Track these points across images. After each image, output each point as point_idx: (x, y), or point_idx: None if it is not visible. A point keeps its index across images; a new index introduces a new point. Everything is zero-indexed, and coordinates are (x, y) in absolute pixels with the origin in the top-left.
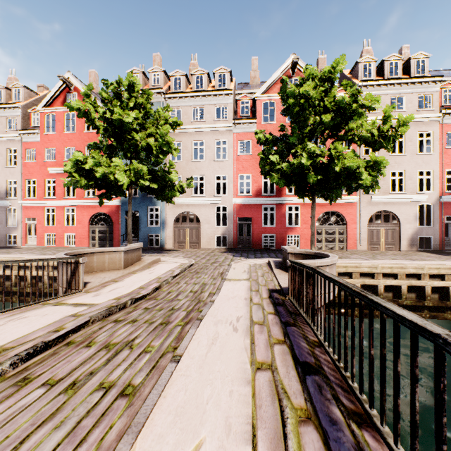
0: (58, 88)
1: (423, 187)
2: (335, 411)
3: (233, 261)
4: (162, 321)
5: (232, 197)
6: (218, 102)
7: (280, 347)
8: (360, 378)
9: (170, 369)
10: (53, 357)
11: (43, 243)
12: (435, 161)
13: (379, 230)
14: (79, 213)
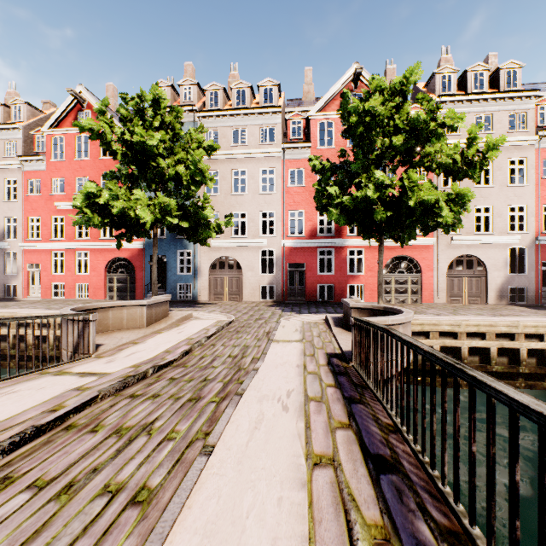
0: (68, 105)
1: (515, 226)
2: (423, 529)
3: (282, 317)
4: (191, 396)
5: (281, 239)
6: (264, 122)
7: (343, 432)
8: (455, 482)
9: (199, 466)
10: (46, 447)
11: (49, 295)
12: (529, 194)
13: (461, 279)
14: (93, 258)
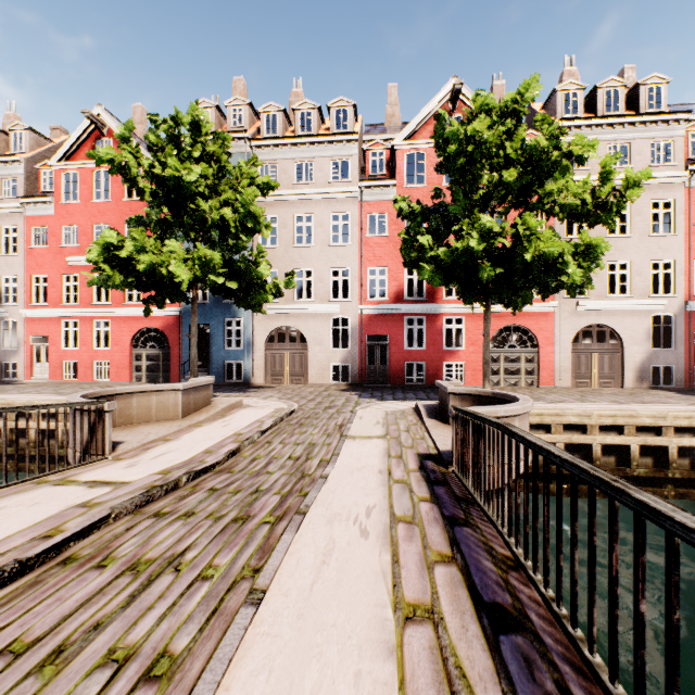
0: (83, 131)
1: (660, 288)
2: None
3: (359, 404)
4: (237, 515)
5: (358, 303)
6: (336, 153)
7: (445, 569)
8: (611, 652)
9: (243, 622)
10: (32, 591)
11: (59, 376)
12: (678, 245)
13: (589, 356)
14: (115, 328)
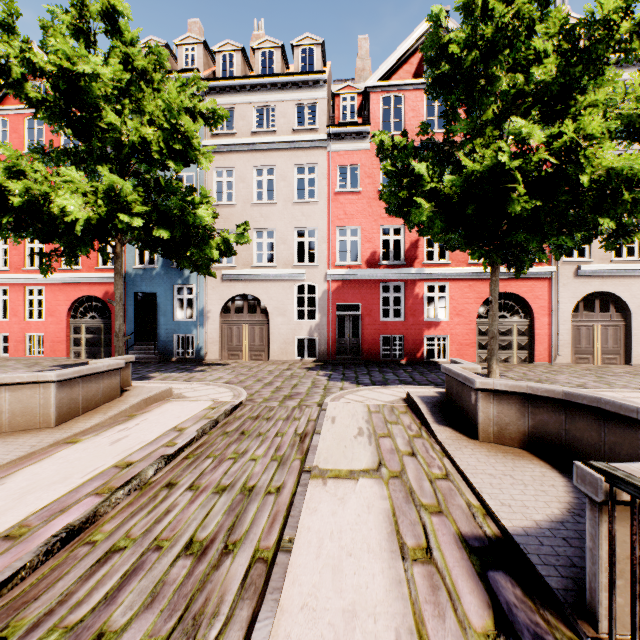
0: None
1: None
2: None
3: (329, 392)
4: None
5: (326, 268)
6: (301, 96)
7: None
8: None
9: None
10: None
11: None
12: None
13: (591, 328)
14: (50, 296)
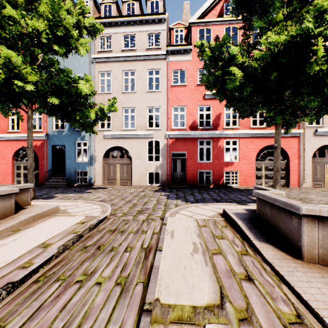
0: None
1: None
2: None
3: (168, 207)
4: None
5: (166, 131)
6: (151, 28)
7: None
8: None
9: None
10: None
11: None
12: None
13: (323, 166)
14: (2, 148)
